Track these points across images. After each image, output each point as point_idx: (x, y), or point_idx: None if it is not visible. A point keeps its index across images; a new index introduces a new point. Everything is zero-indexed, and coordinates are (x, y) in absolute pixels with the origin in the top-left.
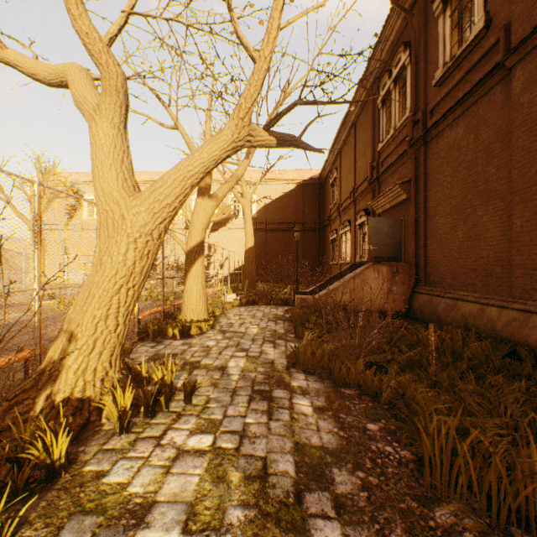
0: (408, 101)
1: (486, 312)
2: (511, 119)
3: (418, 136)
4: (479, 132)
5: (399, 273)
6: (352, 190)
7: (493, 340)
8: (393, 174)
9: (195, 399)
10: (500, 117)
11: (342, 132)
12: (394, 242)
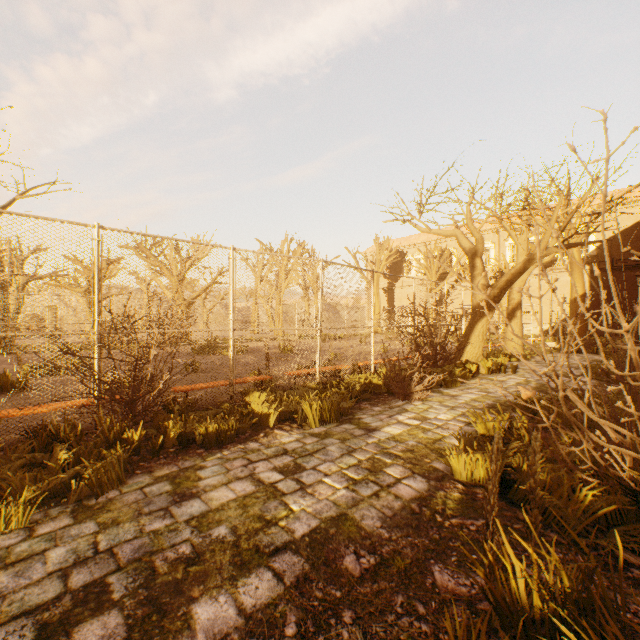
0: None
1: None
2: None
3: None
4: None
5: None
6: None
7: None
8: None
9: (517, 373)
10: None
11: None
12: None
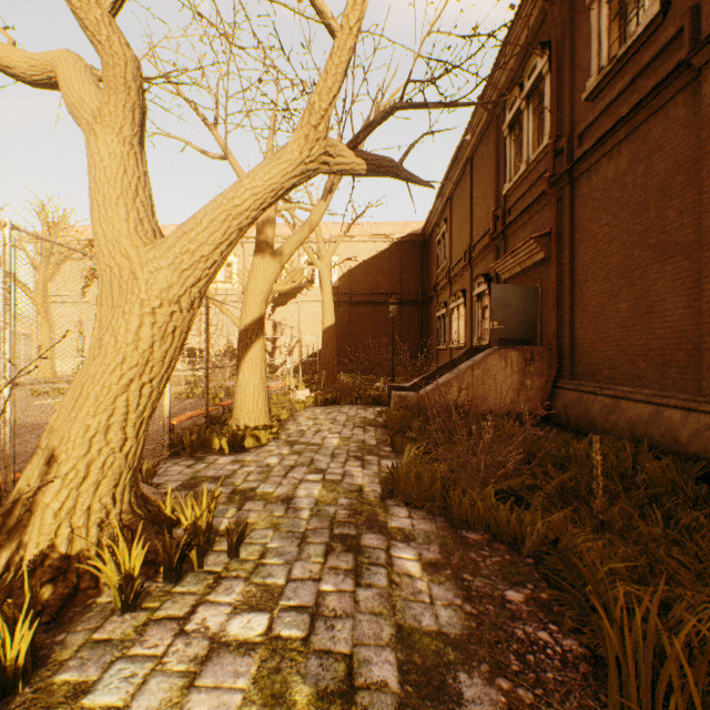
0: (546, 123)
1: (663, 416)
2: (701, 141)
3: (561, 171)
4: (652, 161)
5: (535, 360)
6: (468, 249)
7: (675, 456)
8: (526, 226)
9: (245, 551)
10: (684, 138)
11: (454, 170)
12: (527, 318)
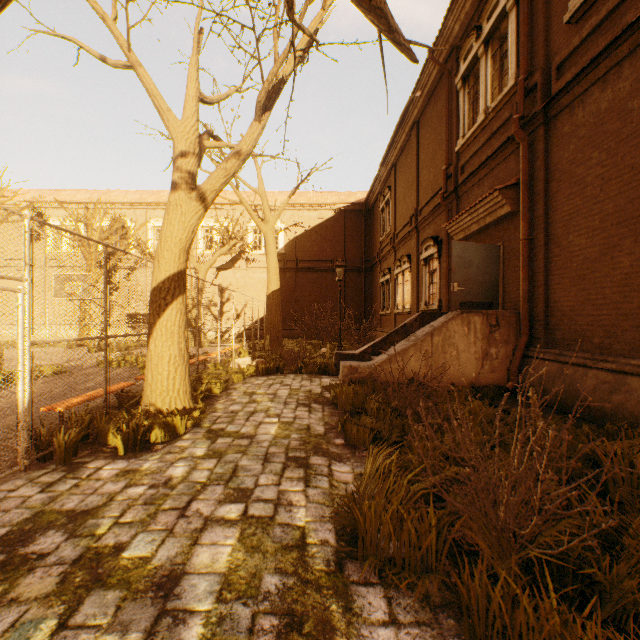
0: (511, 64)
1: None
2: None
3: (534, 110)
4: None
5: (501, 326)
6: (414, 213)
7: None
8: (483, 181)
9: None
10: None
11: (399, 135)
12: (489, 279)
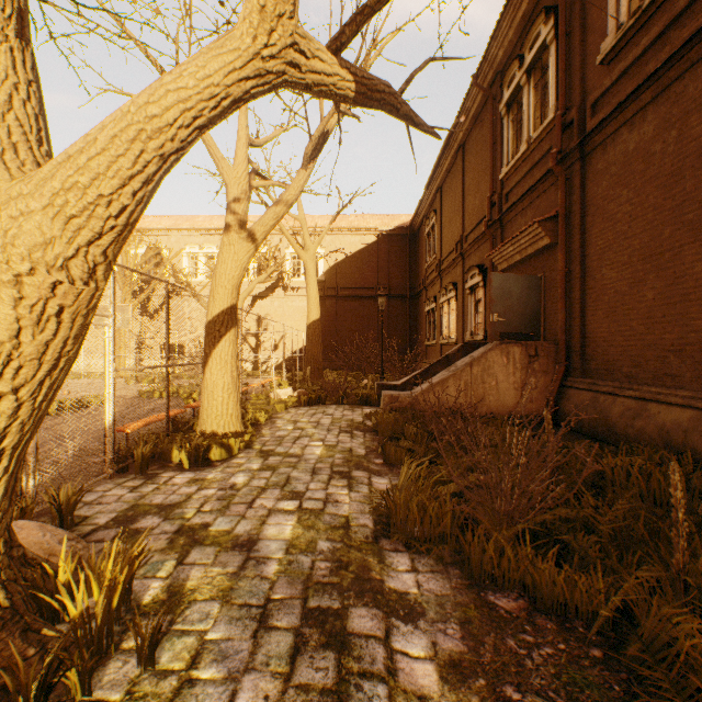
0: (551, 96)
1: None
2: None
3: (571, 146)
4: (688, 124)
5: (540, 357)
6: (460, 240)
7: None
8: (526, 211)
9: (169, 650)
10: None
11: (445, 158)
12: (530, 310)
